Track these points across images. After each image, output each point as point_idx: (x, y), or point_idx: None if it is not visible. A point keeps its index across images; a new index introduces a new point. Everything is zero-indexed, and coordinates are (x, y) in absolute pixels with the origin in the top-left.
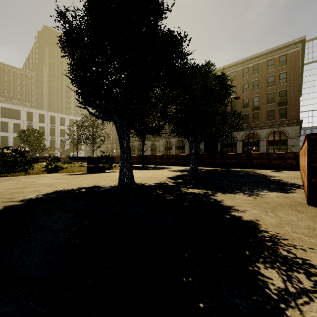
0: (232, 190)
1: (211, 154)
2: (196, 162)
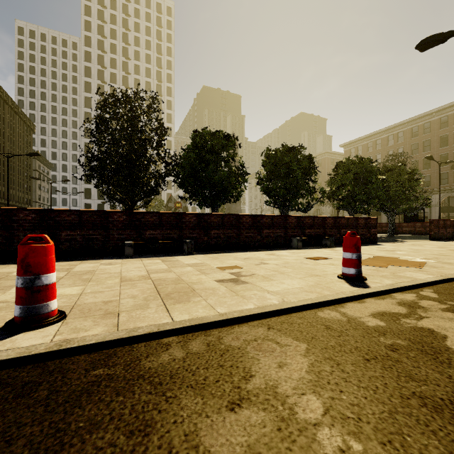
0: (406, 239)
1: (410, 223)
2: (393, 229)
